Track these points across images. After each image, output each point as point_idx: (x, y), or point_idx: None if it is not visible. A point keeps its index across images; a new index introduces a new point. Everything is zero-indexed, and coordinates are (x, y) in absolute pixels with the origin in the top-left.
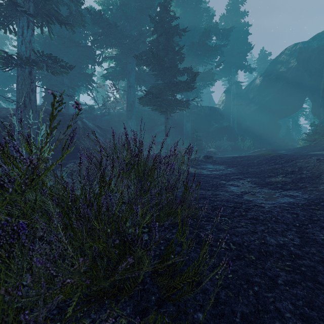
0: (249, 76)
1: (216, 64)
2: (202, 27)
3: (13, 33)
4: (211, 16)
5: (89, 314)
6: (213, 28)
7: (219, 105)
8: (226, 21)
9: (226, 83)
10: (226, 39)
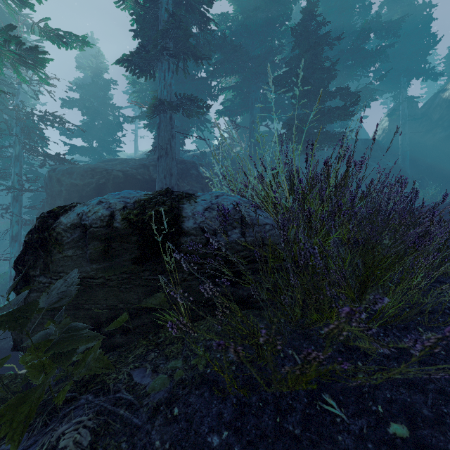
0: (429, 85)
1: (374, 74)
2: (353, 25)
3: (126, 76)
4: (367, 6)
5: (390, 275)
6: (372, 23)
7: (378, 136)
8: (390, 7)
9: (385, 101)
10: (393, 35)
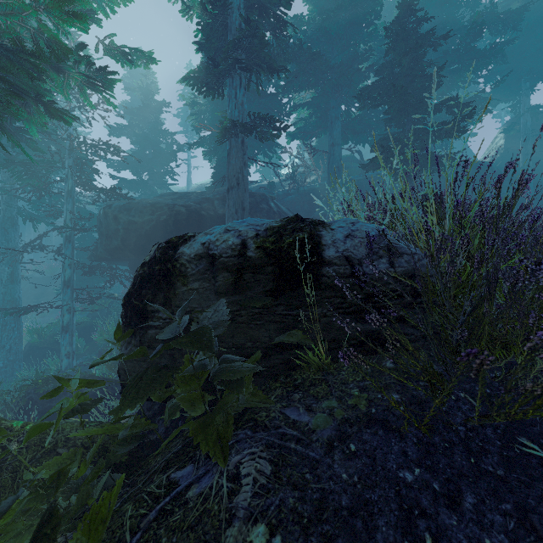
0: None
1: (485, 79)
2: (458, 19)
3: (183, 97)
4: None
5: None
6: (484, 16)
7: (491, 158)
8: None
9: (499, 113)
10: (513, 28)
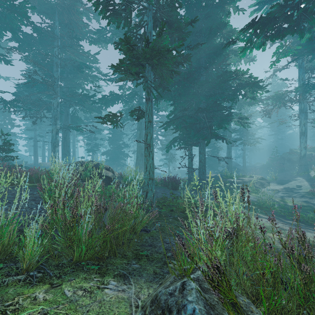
0: None
1: None
2: None
3: None
4: None
5: None
6: None
7: None
8: None
9: None
10: None
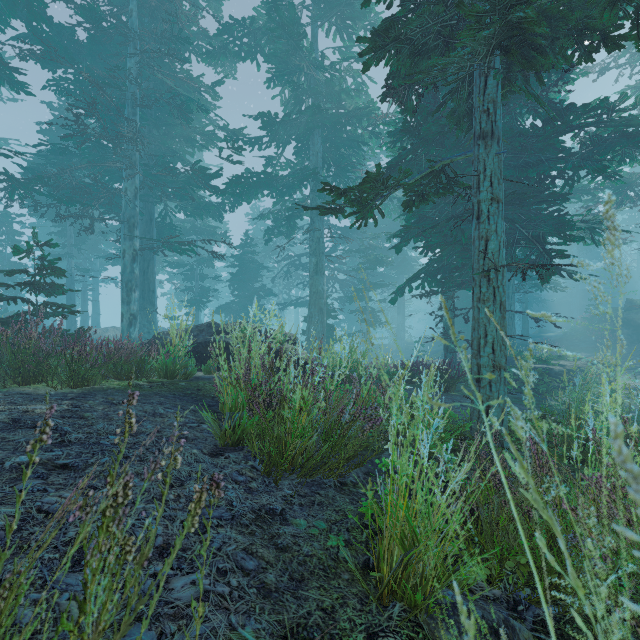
0: None
1: None
2: None
3: None
4: None
5: None
6: None
7: None
8: None
9: None
10: None
